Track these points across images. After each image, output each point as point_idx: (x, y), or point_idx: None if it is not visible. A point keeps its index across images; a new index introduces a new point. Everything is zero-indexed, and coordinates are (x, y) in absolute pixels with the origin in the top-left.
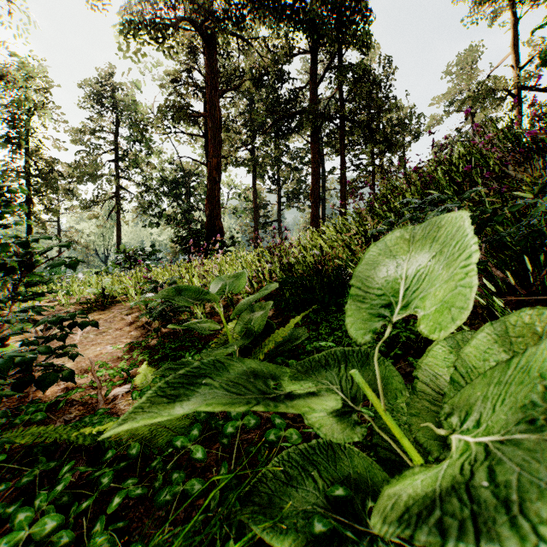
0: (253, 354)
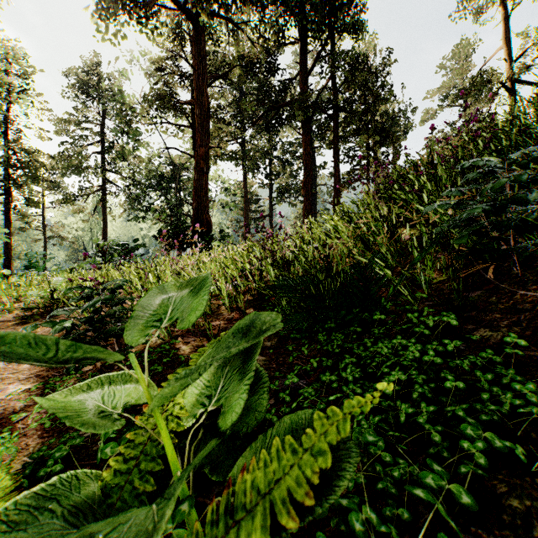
0: (206, 522)
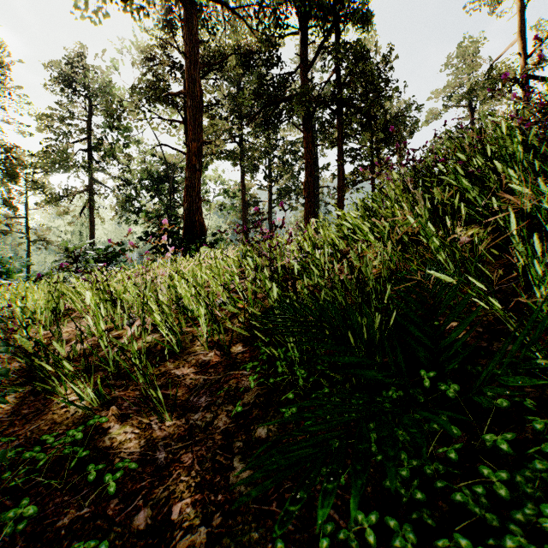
0: None
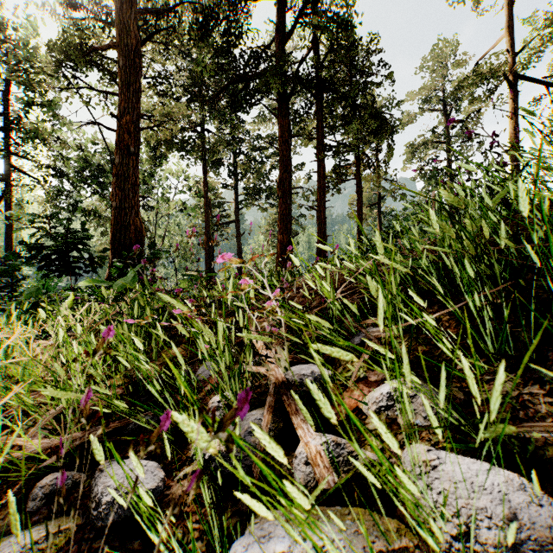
0: None
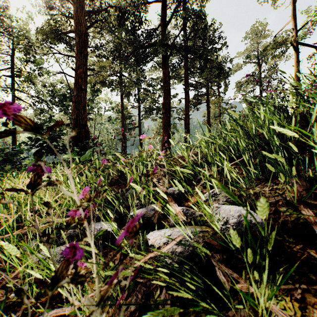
0: None
